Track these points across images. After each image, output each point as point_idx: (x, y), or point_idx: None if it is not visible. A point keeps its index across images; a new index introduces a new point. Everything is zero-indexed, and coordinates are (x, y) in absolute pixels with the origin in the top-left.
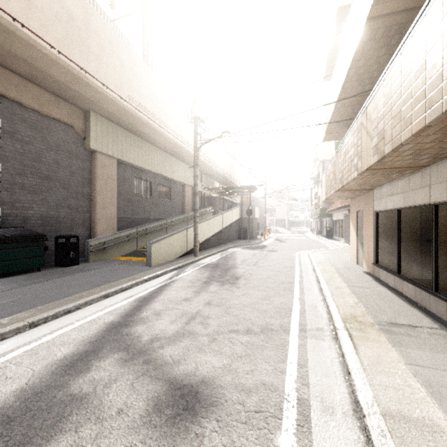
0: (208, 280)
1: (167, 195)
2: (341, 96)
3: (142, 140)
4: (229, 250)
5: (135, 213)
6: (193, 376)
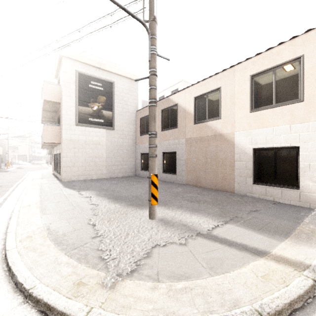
0: None
1: None
2: (43, 117)
3: None
4: None
5: None
6: None
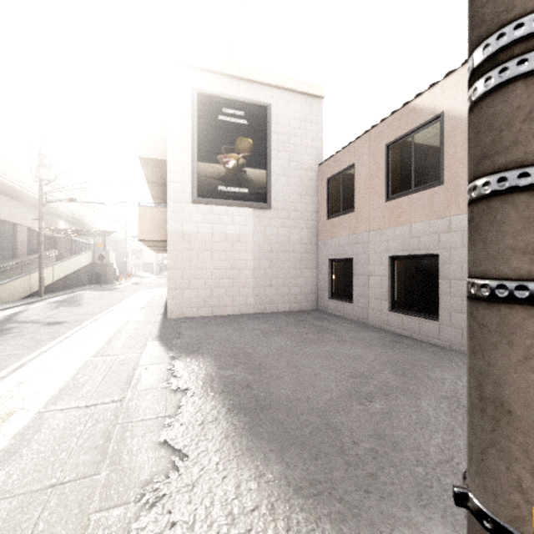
0: (58, 306)
1: None
2: (153, 197)
3: None
4: (77, 293)
5: None
6: (57, 321)
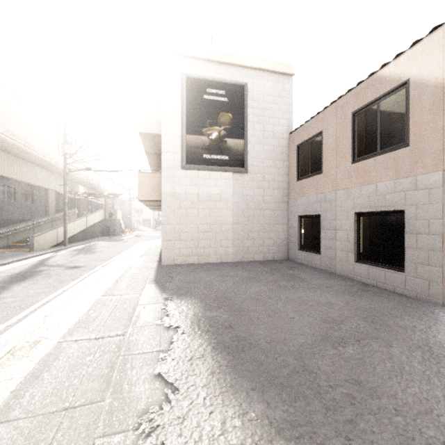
0: (77, 254)
1: (30, 198)
2: (150, 165)
3: (8, 154)
4: (92, 243)
5: (1, 215)
6: (76, 266)
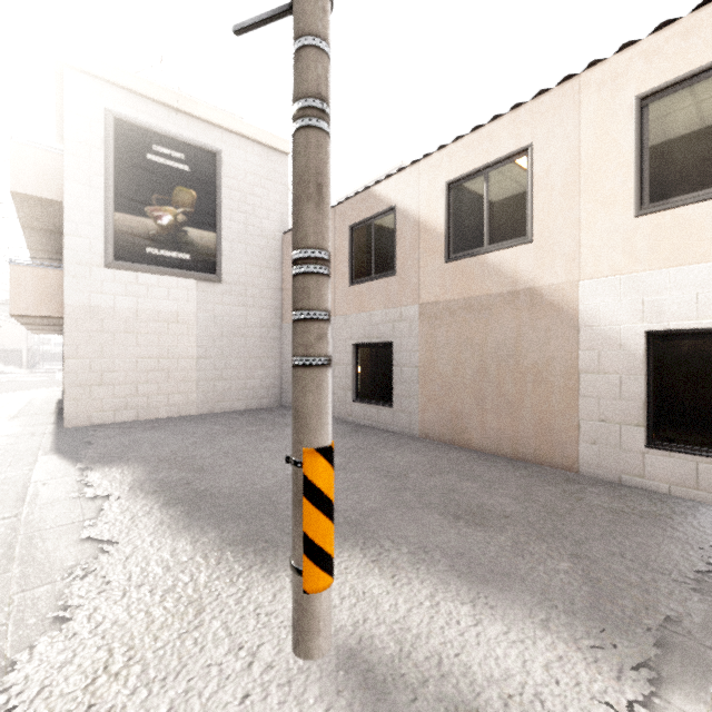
0: None
1: None
2: (30, 248)
3: None
4: None
5: None
6: None
